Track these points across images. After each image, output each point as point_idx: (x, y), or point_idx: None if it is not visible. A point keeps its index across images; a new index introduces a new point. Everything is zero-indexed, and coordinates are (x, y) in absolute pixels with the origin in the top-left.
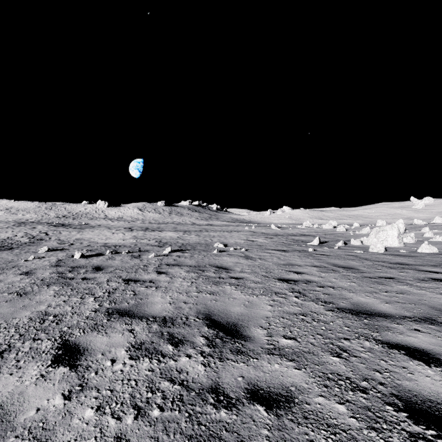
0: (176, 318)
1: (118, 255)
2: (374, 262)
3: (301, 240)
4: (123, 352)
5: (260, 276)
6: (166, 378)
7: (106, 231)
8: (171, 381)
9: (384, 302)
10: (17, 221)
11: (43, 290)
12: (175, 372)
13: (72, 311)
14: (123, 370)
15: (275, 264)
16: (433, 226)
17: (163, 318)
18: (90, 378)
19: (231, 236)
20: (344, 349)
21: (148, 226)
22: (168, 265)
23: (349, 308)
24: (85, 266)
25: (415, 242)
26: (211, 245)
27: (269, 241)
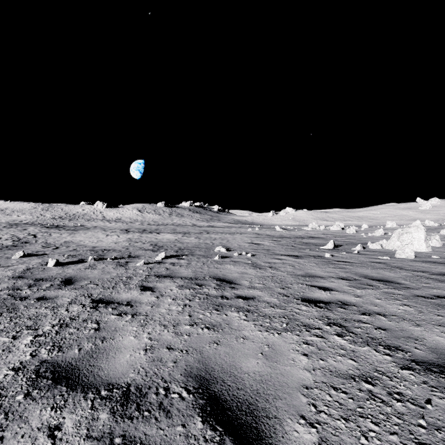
0: (148, 388)
1: (101, 263)
2: (412, 272)
3: (311, 243)
4: None
5: (276, 294)
6: None
7: (100, 232)
8: None
9: None
10: (10, 222)
11: None
12: None
13: None
14: None
15: (291, 275)
16: None
17: (125, 390)
18: None
19: (233, 239)
20: None
21: (147, 227)
22: (157, 277)
23: (434, 361)
24: (53, 277)
25: (441, 246)
26: (212, 249)
27: (277, 244)
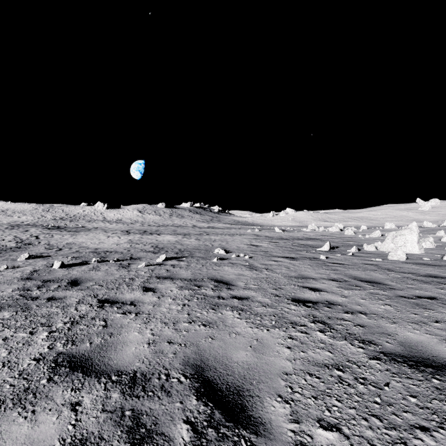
0: (152, 374)
1: (104, 264)
2: (400, 273)
3: (309, 245)
4: None
5: (268, 295)
6: None
7: (101, 234)
8: None
9: (444, 340)
10: (12, 223)
11: None
12: None
13: (5, 360)
14: None
15: (285, 276)
16: None
17: (132, 376)
18: None
19: (233, 240)
20: None
21: (147, 228)
22: (158, 278)
23: (400, 353)
24: (60, 279)
25: (435, 248)
26: (211, 251)
27: (275, 246)
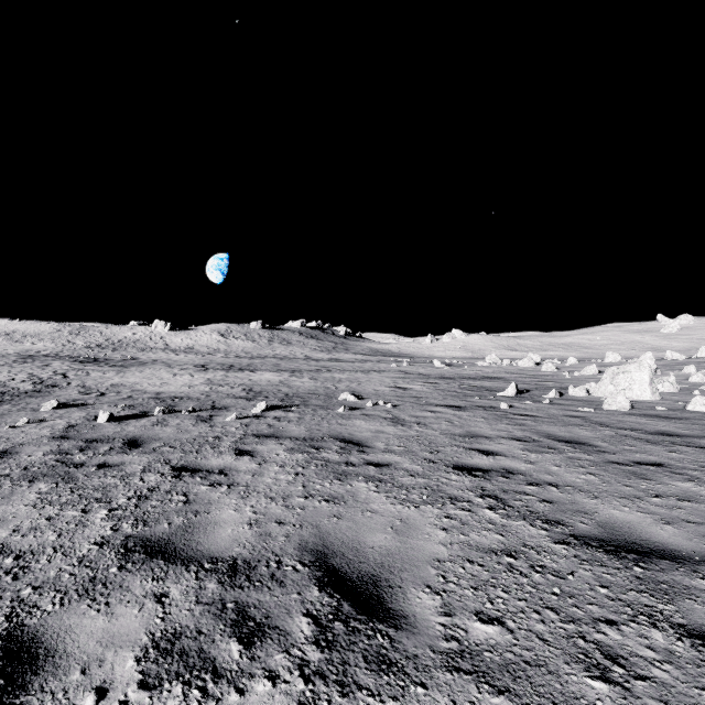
0: (257, 561)
1: (174, 417)
2: (618, 430)
3: (485, 388)
4: (129, 664)
5: (419, 460)
6: None
7: (163, 370)
8: None
9: (661, 520)
10: (22, 354)
11: (18, 491)
12: None
13: (56, 545)
14: None
15: (446, 434)
16: (700, 364)
17: (231, 563)
18: None
19: (368, 380)
20: (611, 653)
21: (234, 362)
22: (257, 437)
23: (596, 536)
24: (111, 438)
25: (677, 392)
26: (335, 397)
27: (432, 389)
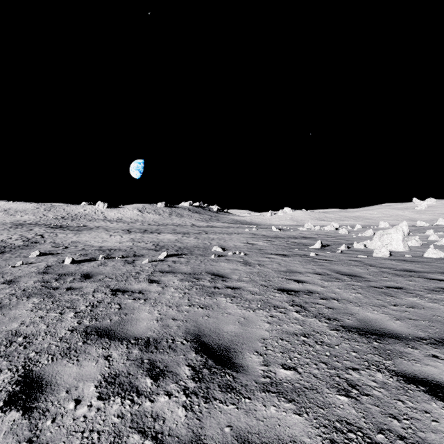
0: (161, 339)
1: (111, 261)
2: (379, 268)
3: (302, 243)
4: (92, 388)
5: (258, 286)
6: (136, 429)
7: (103, 233)
8: (142, 433)
9: (394, 318)
10: (15, 222)
11: (21, 303)
12: (149, 419)
13: (46, 331)
14: (87, 416)
15: (275, 271)
16: (437, 229)
17: (146, 340)
18: (43, 429)
19: (230, 239)
20: (352, 383)
21: (147, 227)
22: (161, 272)
23: (355, 326)
24: (73, 273)
25: (420, 246)
26: (209, 249)
27: (270, 244)
